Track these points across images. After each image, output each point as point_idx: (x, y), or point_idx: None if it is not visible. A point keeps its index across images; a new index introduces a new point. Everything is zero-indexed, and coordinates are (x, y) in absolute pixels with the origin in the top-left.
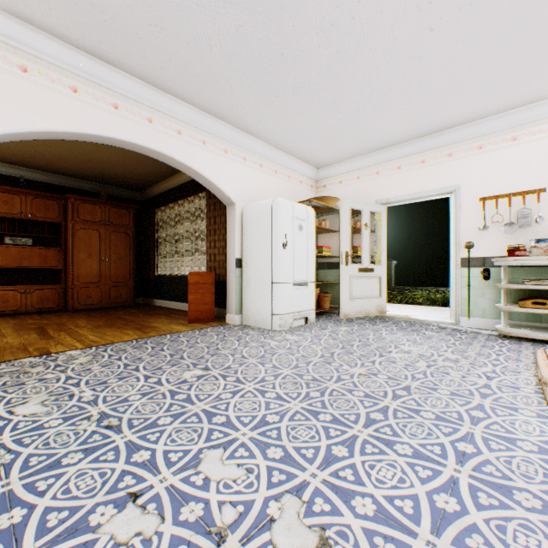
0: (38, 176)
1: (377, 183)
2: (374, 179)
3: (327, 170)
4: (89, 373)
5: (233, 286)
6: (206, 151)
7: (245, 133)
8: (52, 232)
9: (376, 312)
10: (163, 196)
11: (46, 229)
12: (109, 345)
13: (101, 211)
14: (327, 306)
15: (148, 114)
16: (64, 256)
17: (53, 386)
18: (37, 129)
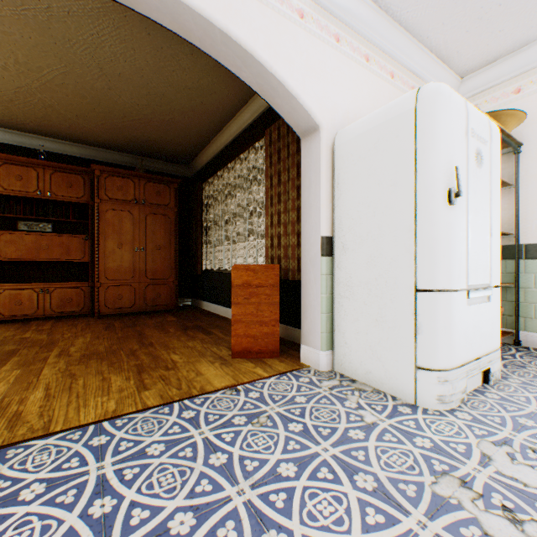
0: (67, 149)
1: None
2: None
3: (483, 75)
4: None
5: (314, 292)
6: (261, 3)
7: None
8: (77, 215)
9: None
10: (211, 165)
11: (70, 212)
12: (14, 450)
13: (134, 187)
14: None
15: None
16: (91, 245)
17: None
18: None
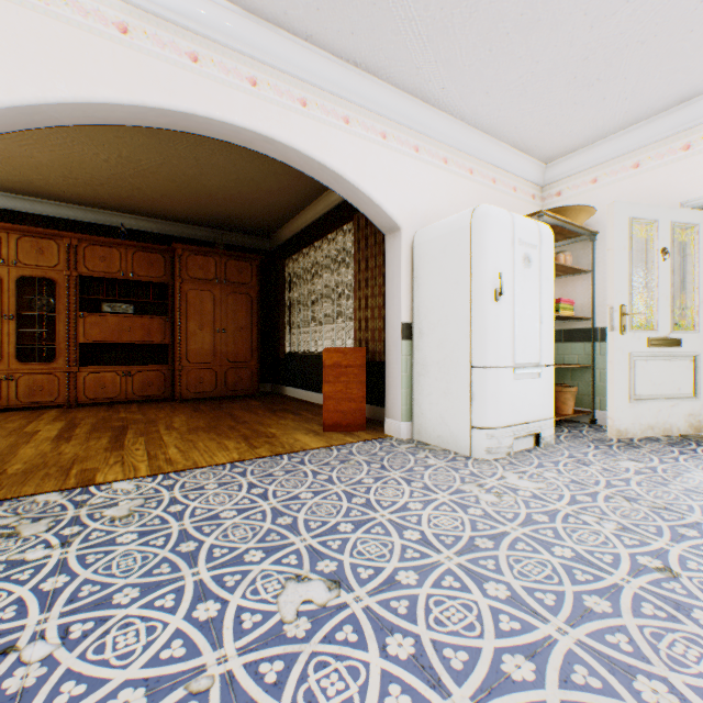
0: (145, 225)
1: (684, 168)
2: (677, 160)
3: (565, 163)
4: (101, 557)
5: (396, 371)
6: (350, 134)
7: (417, 100)
8: (157, 296)
9: (685, 429)
10: (295, 240)
11: (150, 292)
12: (184, 473)
13: (215, 266)
14: (568, 411)
15: (250, 70)
16: (171, 327)
17: (5, 597)
18: (59, 98)
